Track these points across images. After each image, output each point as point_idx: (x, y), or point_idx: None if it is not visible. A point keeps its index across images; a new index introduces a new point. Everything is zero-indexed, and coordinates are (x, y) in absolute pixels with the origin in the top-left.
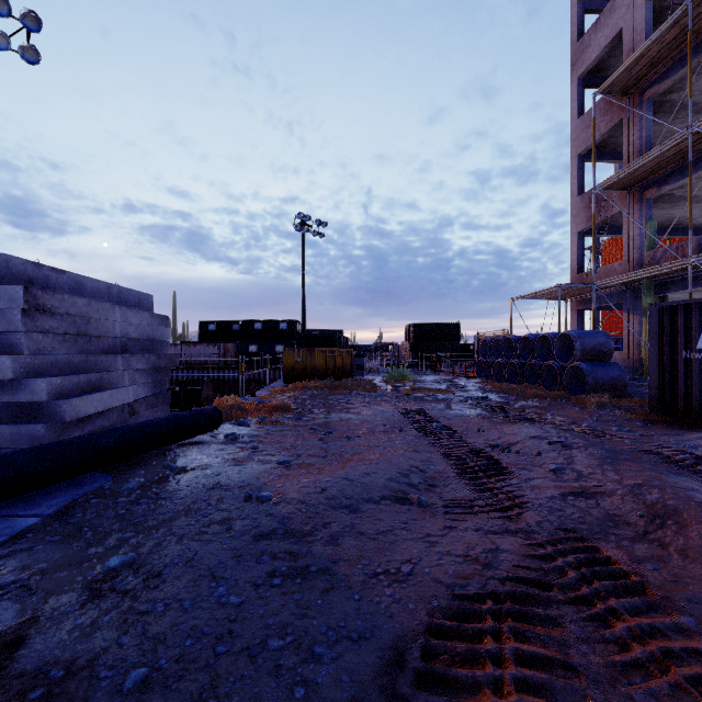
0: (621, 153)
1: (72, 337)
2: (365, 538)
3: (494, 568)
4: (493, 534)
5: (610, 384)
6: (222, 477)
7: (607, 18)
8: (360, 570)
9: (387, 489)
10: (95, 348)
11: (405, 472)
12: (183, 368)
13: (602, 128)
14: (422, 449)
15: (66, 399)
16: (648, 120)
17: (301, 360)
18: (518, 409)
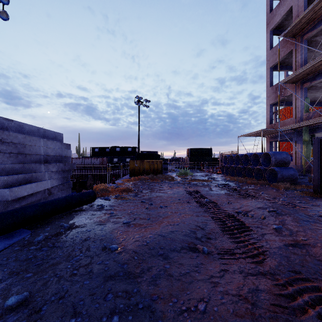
0: (290, 66)
1: (15, 154)
2: (173, 279)
3: (259, 307)
4: (251, 276)
5: (289, 178)
6: (91, 232)
7: (284, 1)
8: (171, 308)
9: (184, 242)
10: (29, 160)
11: (193, 230)
12: (83, 169)
13: (282, 54)
14: (201, 214)
15: (8, 188)
16: (305, 49)
17: (137, 165)
18: (244, 190)
